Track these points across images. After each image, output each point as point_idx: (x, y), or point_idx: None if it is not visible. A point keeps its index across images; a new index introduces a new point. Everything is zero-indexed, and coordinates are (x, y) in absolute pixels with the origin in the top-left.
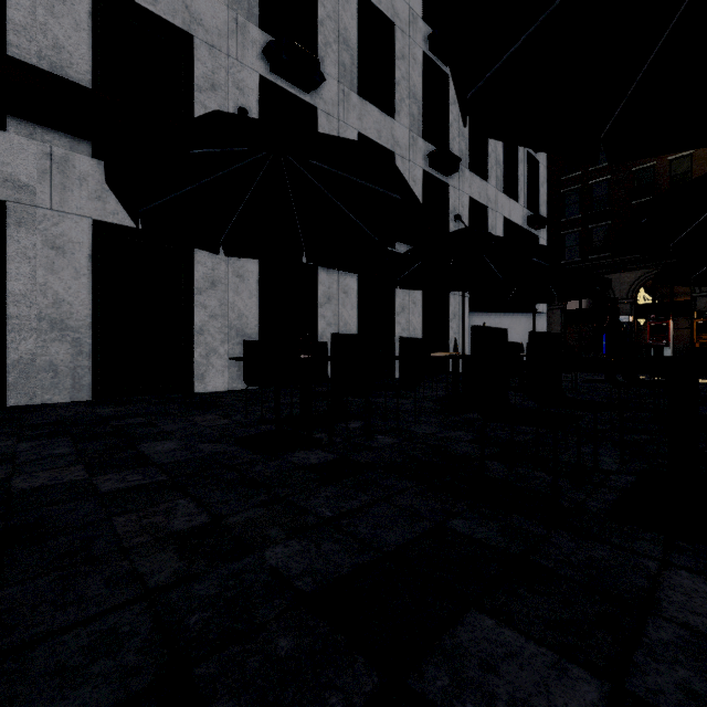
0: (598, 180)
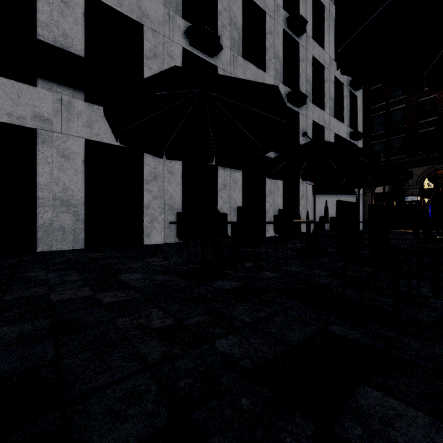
0: (396, 108)
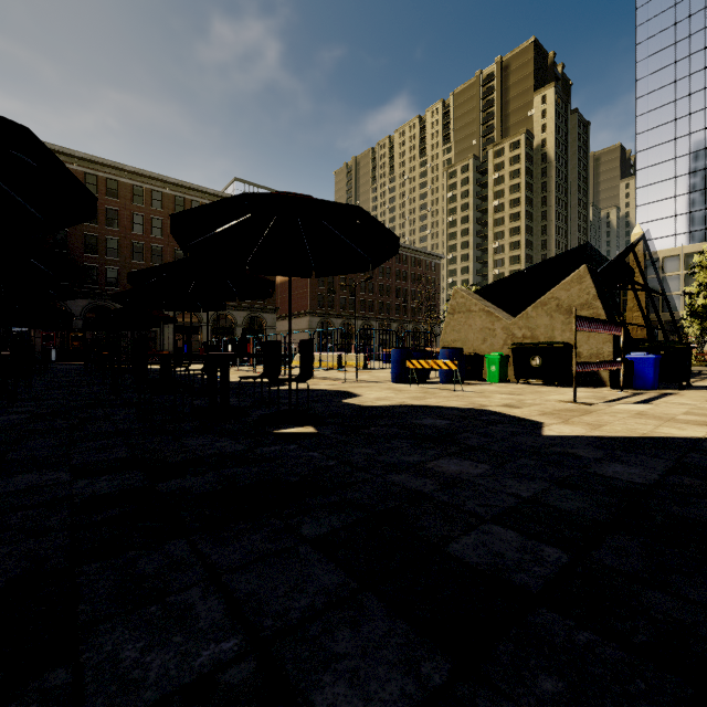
0: None
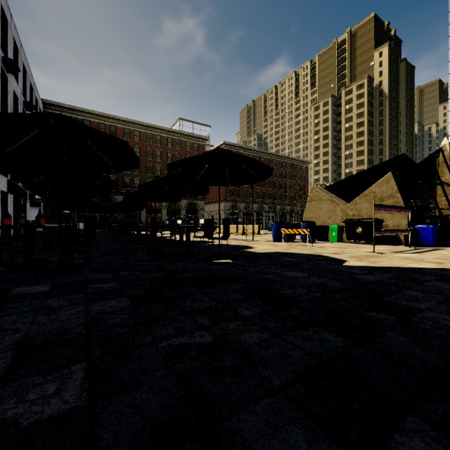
0: None
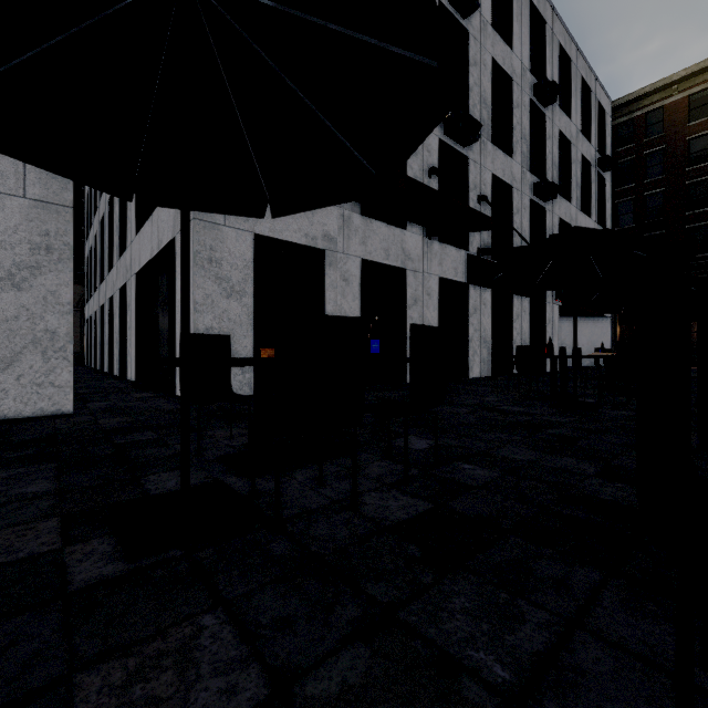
0: (652, 192)
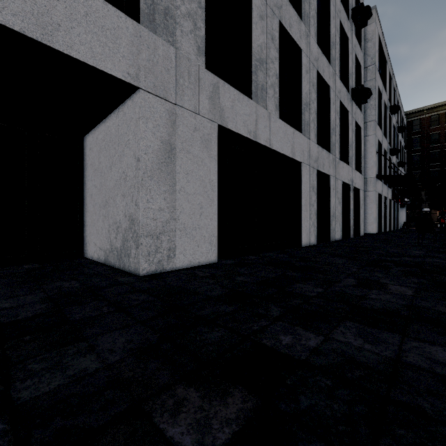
0: (415, 154)
